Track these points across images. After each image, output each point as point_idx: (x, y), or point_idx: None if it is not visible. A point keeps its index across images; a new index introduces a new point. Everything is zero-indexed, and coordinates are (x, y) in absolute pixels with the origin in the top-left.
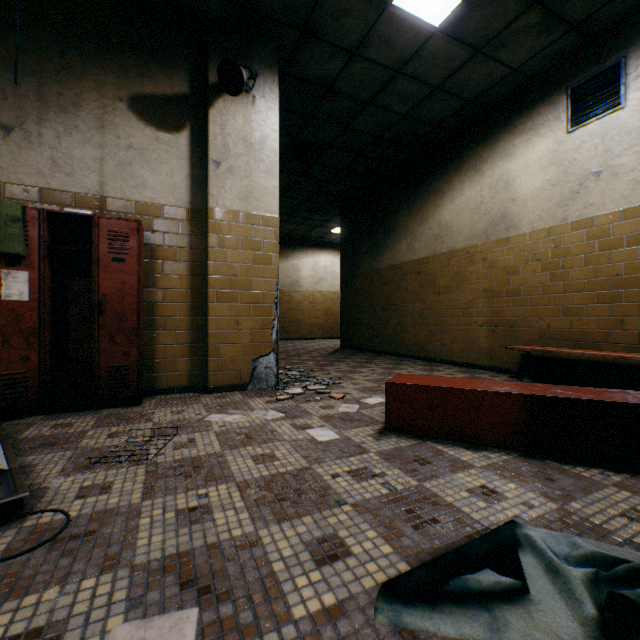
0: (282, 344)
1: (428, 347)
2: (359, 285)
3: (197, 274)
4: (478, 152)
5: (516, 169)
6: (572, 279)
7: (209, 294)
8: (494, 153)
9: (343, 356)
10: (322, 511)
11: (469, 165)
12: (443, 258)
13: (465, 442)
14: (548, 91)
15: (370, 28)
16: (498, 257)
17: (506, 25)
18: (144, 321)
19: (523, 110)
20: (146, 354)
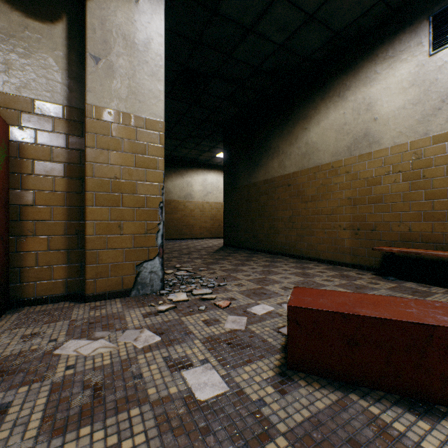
0: (178, 243)
1: (297, 246)
2: (239, 196)
3: (75, 176)
4: (342, 81)
5: (378, 92)
6: (434, 187)
7: (87, 197)
8: (357, 80)
9: (226, 254)
10: None
11: (334, 92)
12: (310, 172)
13: (403, 395)
14: (409, 20)
15: None
16: (361, 170)
17: None
18: (9, 225)
19: (385, 40)
20: (12, 262)
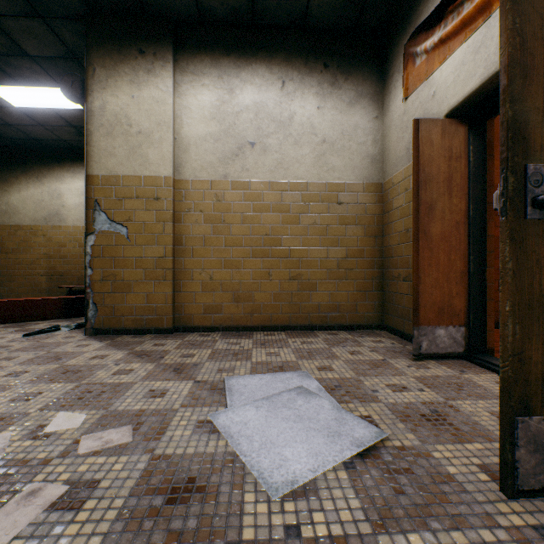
0: None
1: None
2: None
3: None
4: (41, 169)
5: (66, 190)
6: None
7: None
8: (52, 175)
9: None
10: None
11: (34, 174)
12: (12, 229)
13: (40, 320)
14: (83, 158)
15: None
16: (55, 236)
17: (59, 125)
18: None
19: (70, 160)
20: None
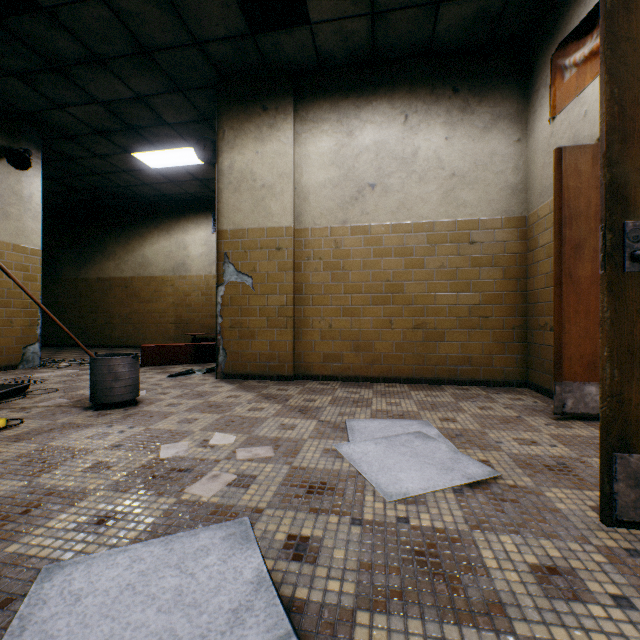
0: None
1: (135, 338)
2: (62, 289)
3: None
4: (170, 222)
5: (190, 240)
6: (214, 301)
7: None
8: (179, 227)
9: (55, 351)
10: (141, 376)
11: (164, 227)
12: (146, 280)
13: (175, 364)
14: (205, 209)
15: (115, 154)
16: (181, 285)
17: (186, 180)
18: None
19: (194, 211)
20: None
